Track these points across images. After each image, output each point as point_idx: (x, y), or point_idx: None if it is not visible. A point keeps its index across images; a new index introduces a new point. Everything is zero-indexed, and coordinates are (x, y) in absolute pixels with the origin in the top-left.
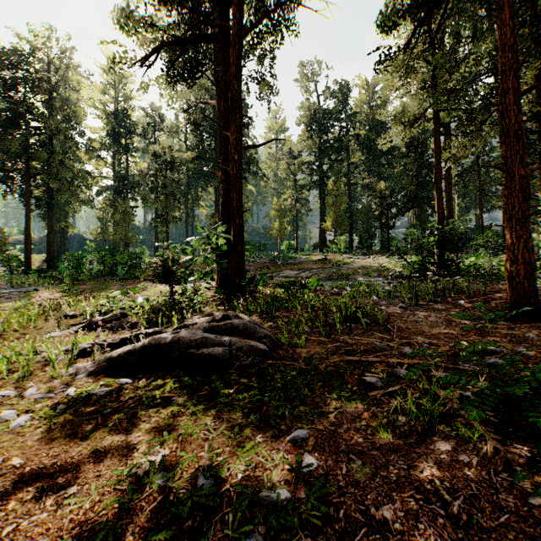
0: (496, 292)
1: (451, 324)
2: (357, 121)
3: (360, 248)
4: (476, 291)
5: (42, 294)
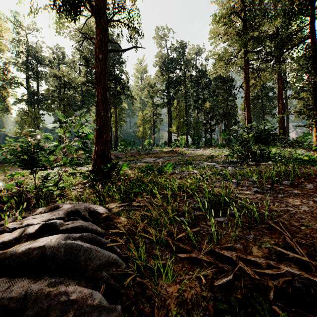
0: None
1: None
2: (191, 66)
3: (193, 144)
4: (302, 173)
5: None
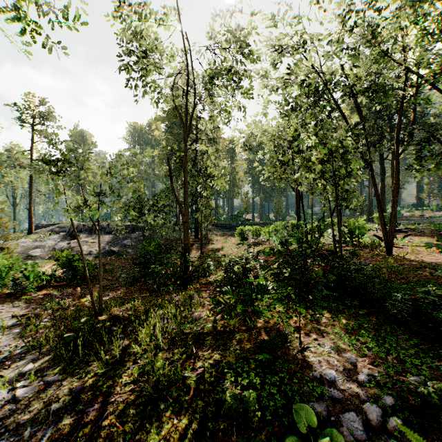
0: None
1: None
2: None
3: None
4: None
5: None
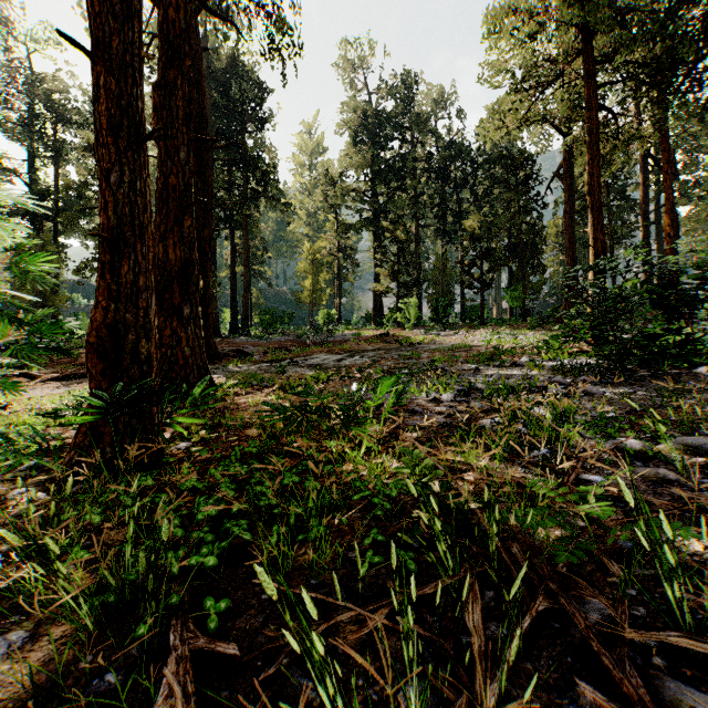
0: None
1: None
2: (429, 130)
3: (434, 321)
4: None
5: None
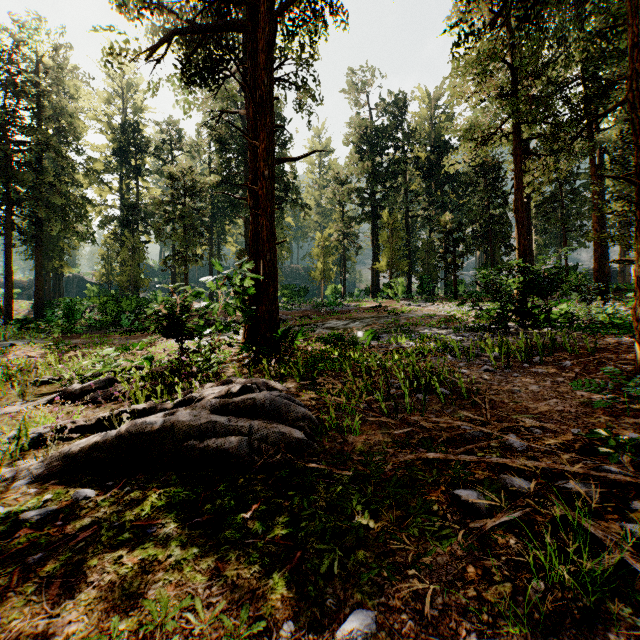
0: (607, 349)
1: (563, 396)
2: (416, 140)
3: (421, 294)
4: (579, 347)
5: (19, 351)
